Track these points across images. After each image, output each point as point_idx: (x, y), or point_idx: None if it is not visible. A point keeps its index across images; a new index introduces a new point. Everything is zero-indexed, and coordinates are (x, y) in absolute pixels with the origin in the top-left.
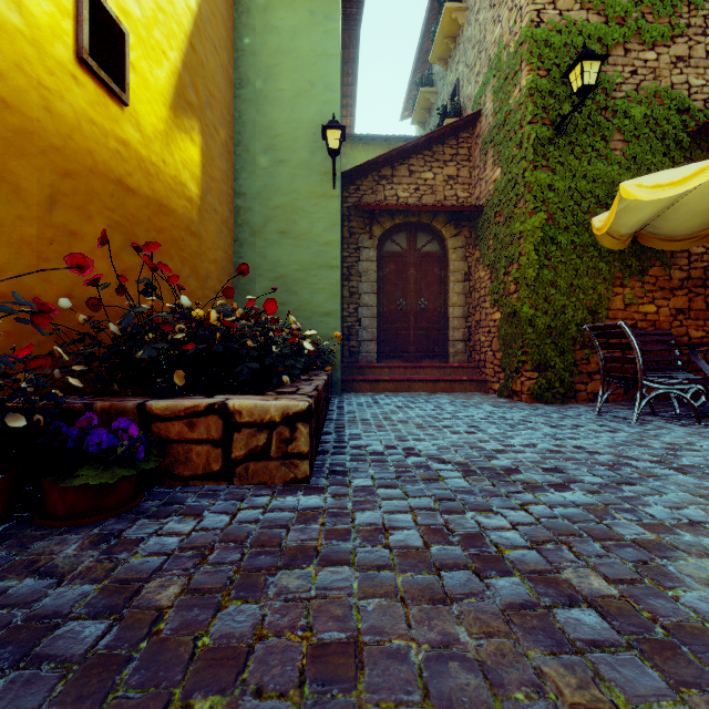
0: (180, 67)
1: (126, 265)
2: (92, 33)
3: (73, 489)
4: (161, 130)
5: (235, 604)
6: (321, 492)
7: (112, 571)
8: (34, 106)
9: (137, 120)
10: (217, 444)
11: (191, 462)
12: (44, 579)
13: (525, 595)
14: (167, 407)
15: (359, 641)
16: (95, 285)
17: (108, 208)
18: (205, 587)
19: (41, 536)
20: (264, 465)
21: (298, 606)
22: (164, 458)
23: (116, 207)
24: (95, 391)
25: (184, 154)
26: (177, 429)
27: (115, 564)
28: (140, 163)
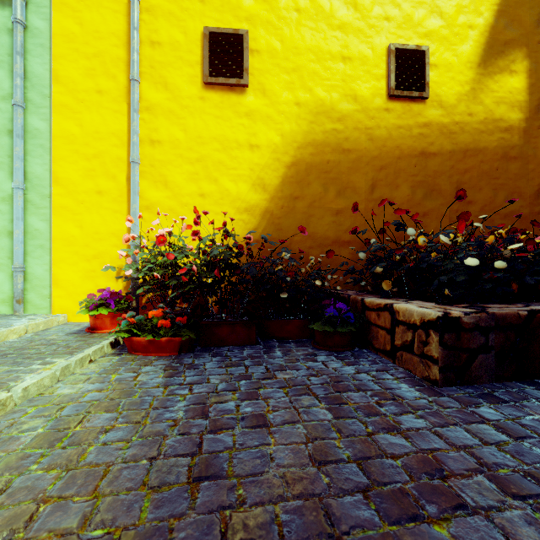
0: (491, 21)
1: (428, 208)
2: (398, 74)
3: (317, 331)
4: (466, 91)
5: (283, 390)
6: (430, 394)
7: (292, 363)
8: (363, 143)
9: (439, 100)
10: (388, 332)
11: (378, 339)
12: (282, 355)
13: (350, 521)
14: (370, 302)
15: (268, 426)
16: (354, 233)
17: (411, 175)
18: (290, 381)
19: (305, 346)
20: (410, 357)
21: (287, 406)
22: (369, 333)
23: (419, 172)
24: (366, 290)
25: (498, 93)
26: (373, 316)
27: (296, 362)
28: (441, 130)
